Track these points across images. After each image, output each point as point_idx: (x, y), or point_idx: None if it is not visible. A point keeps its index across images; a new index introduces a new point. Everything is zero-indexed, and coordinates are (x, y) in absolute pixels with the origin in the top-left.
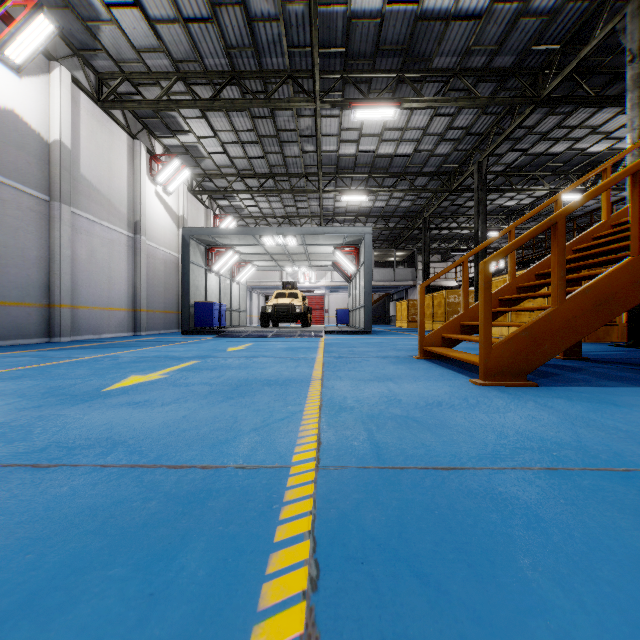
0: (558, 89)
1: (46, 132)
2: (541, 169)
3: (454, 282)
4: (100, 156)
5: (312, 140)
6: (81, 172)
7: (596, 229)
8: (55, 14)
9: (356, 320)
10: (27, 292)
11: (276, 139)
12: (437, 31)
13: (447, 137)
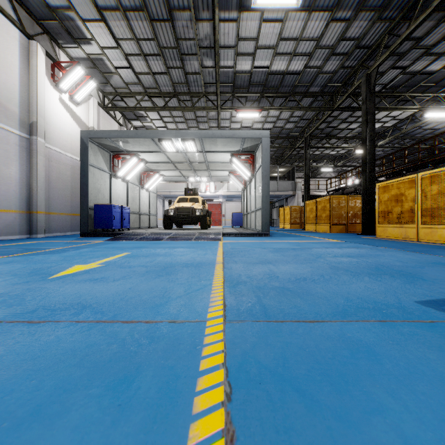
0: None
1: None
2: (412, 90)
3: (325, 192)
4: None
5: (211, 53)
6: None
7: None
8: None
9: (251, 222)
10: None
11: (177, 51)
12: None
13: (337, 51)
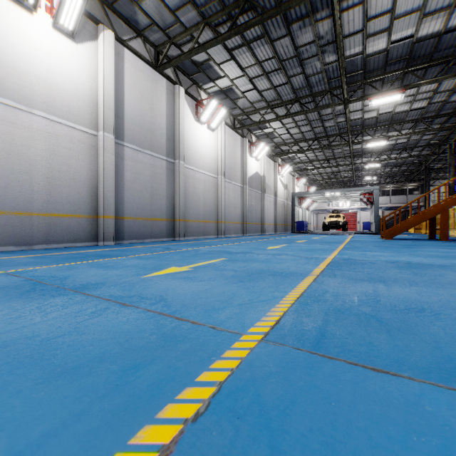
0: None
1: (261, 173)
2: None
3: None
4: (268, 173)
5: (348, 146)
6: (265, 181)
7: (440, 202)
8: (263, 139)
9: (372, 228)
10: (258, 220)
11: (330, 149)
12: (404, 114)
13: (427, 133)
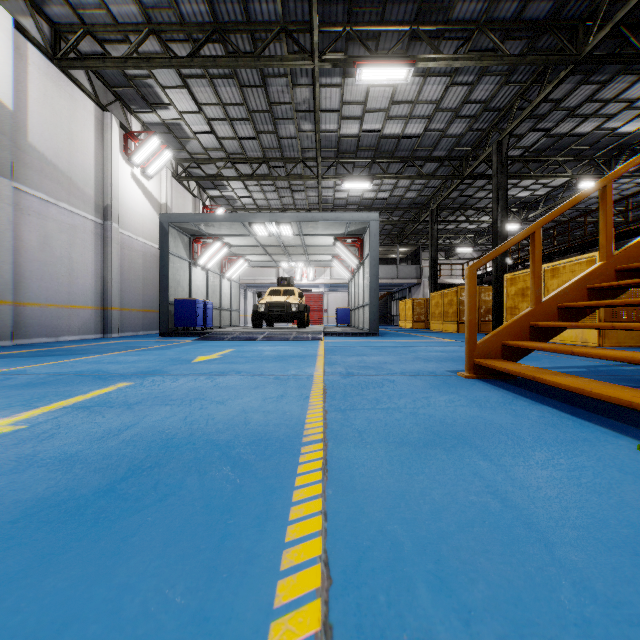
0: (597, 50)
1: None
2: (562, 153)
3: (461, 280)
4: (57, 125)
5: (310, 117)
6: (30, 141)
7: None
8: None
9: (359, 320)
10: None
11: (269, 115)
12: None
13: (462, 113)
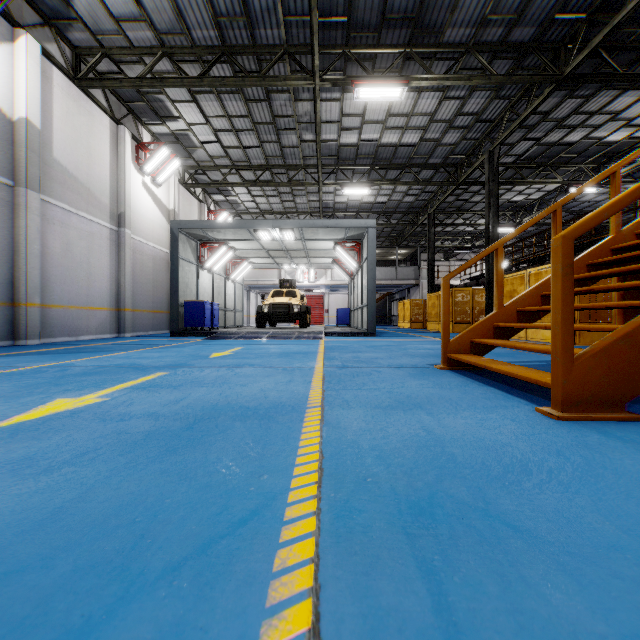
0: (579, 68)
1: (10, 108)
2: (553, 160)
3: (458, 281)
4: (77, 140)
5: (311, 127)
6: (54, 156)
7: None
8: None
9: (358, 320)
10: None
11: (272, 126)
12: None
13: (456, 124)
